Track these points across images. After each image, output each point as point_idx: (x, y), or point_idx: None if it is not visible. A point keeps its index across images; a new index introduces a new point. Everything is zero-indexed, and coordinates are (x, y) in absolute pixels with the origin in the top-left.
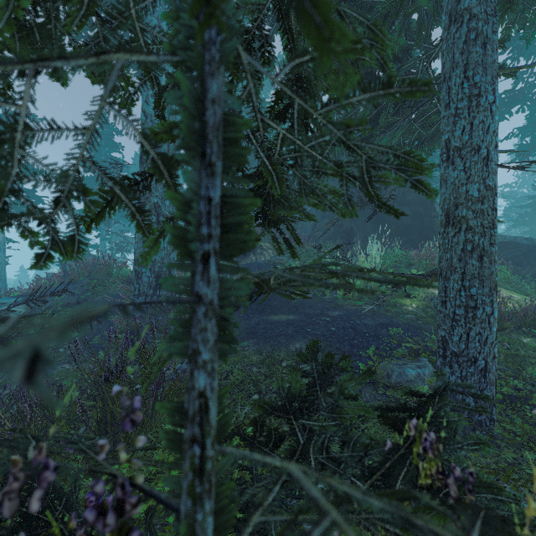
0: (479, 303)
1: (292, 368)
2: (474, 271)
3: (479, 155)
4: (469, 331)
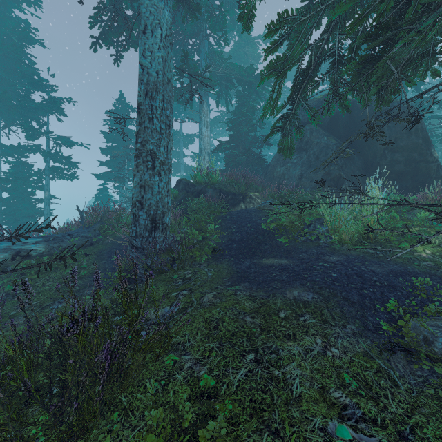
0: None
1: None
2: None
3: None
4: None
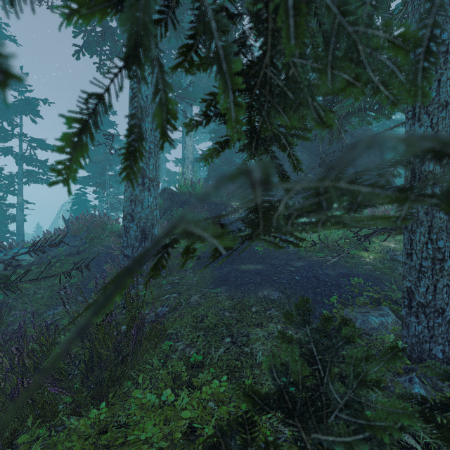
0: (447, 255)
1: (280, 333)
2: (442, 224)
3: (447, 111)
4: (436, 282)
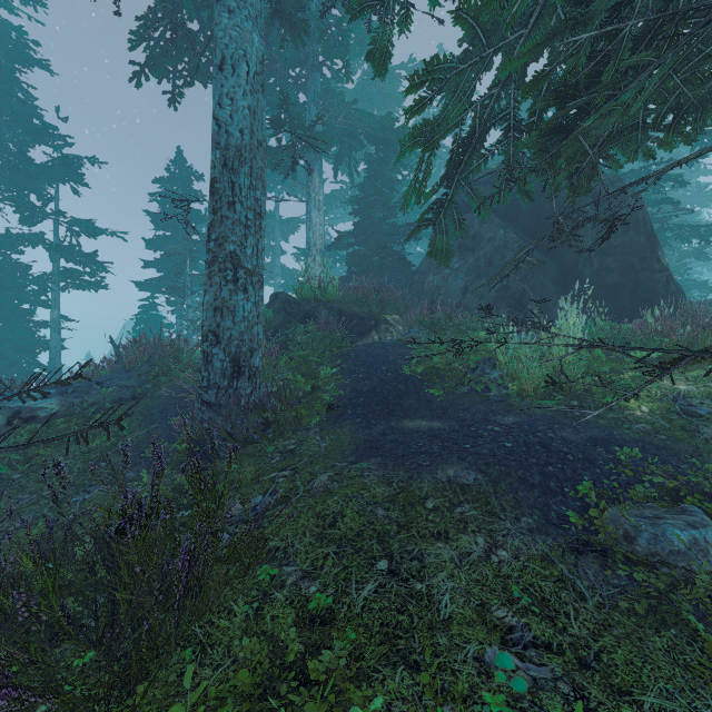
0: None
1: None
2: None
3: None
4: None
